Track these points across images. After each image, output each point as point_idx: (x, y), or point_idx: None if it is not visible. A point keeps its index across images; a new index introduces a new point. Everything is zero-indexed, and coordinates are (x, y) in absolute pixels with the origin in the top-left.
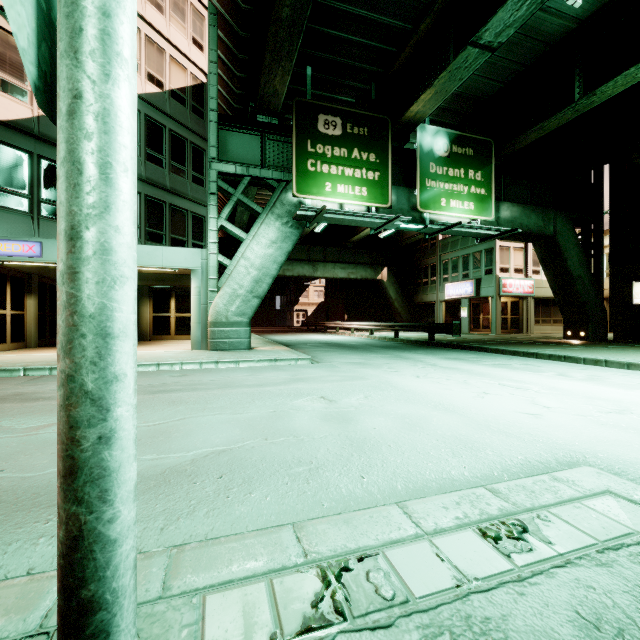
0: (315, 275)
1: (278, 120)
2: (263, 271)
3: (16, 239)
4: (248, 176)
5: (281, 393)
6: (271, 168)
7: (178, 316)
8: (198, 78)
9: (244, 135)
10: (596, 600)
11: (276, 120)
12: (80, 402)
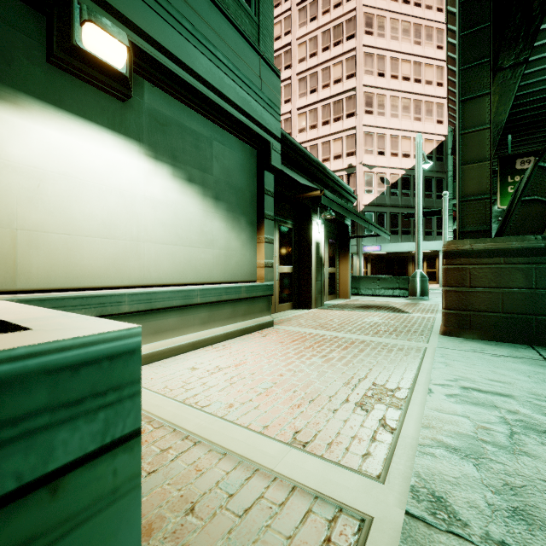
0: None
1: None
2: None
3: (372, 245)
4: None
5: None
6: None
7: (427, 271)
8: (439, 140)
9: None
10: None
11: None
12: None
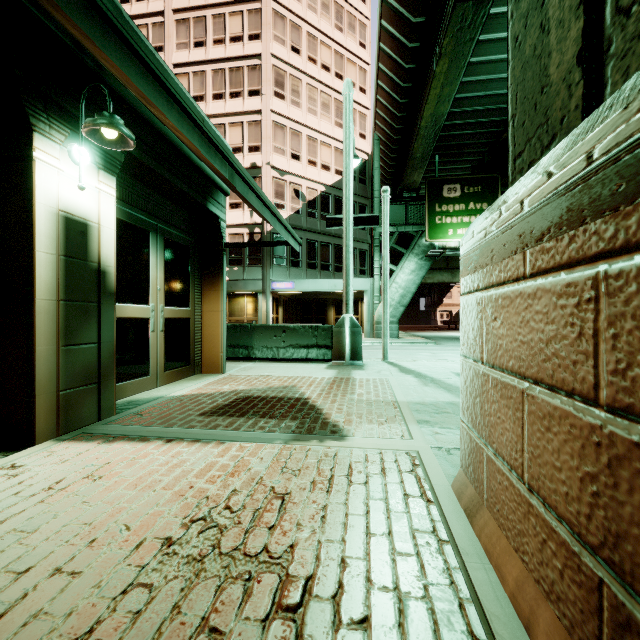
0: (453, 281)
1: (416, 192)
2: (406, 290)
3: (284, 281)
4: (397, 231)
5: (413, 351)
6: (412, 223)
7: None
8: (363, 158)
9: (394, 206)
10: (457, 363)
11: (415, 193)
12: (385, 328)
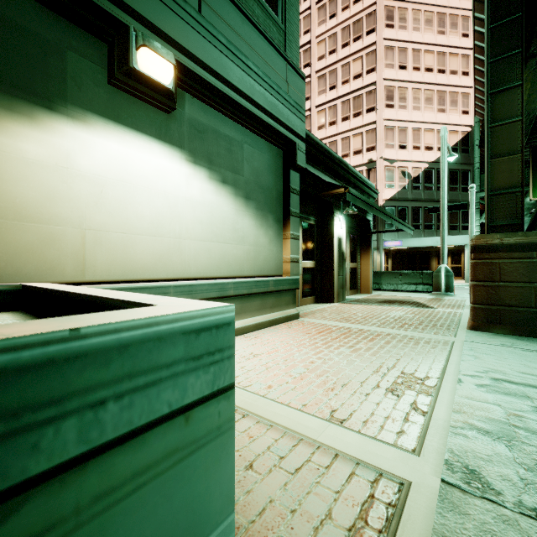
0: None
1: None
2: None
3: (394, 240)
4: None
5: None
6: None
7: (452, 266)
8: (465, 131)
9: None
10: None
11: None
12: None
